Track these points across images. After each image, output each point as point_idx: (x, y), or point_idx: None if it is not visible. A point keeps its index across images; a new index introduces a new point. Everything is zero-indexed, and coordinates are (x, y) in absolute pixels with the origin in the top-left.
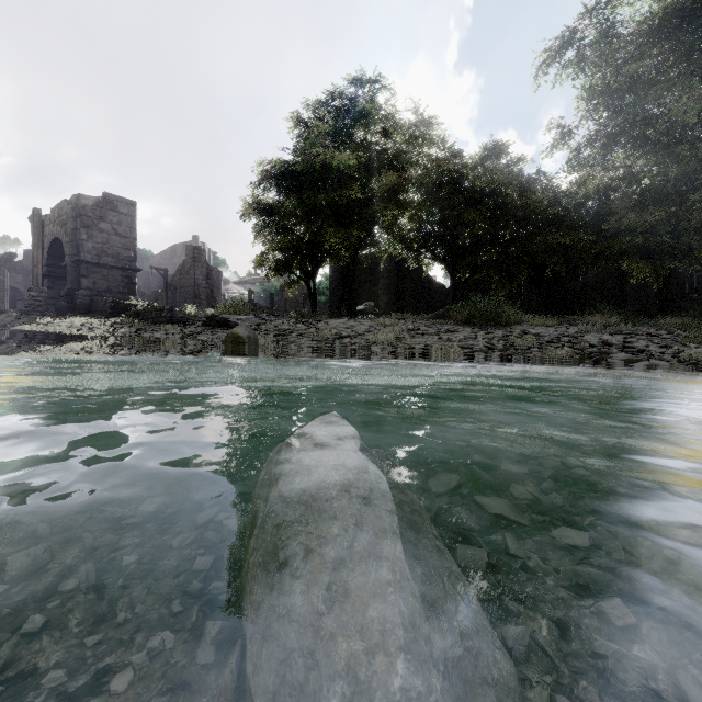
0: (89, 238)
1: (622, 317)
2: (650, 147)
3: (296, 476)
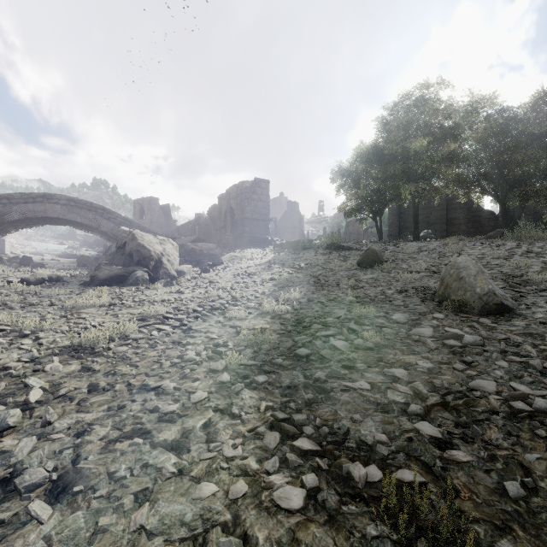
0: (248, 205)
1: None
2: None
3: (460, 265)
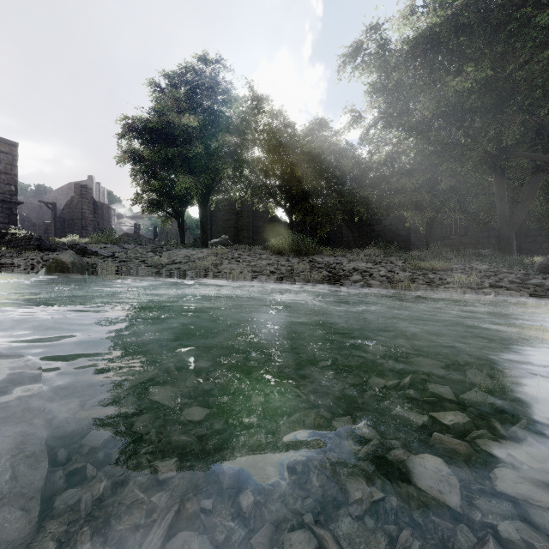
0: None
1: (391, 250)
2: (413, 131)
3: None
